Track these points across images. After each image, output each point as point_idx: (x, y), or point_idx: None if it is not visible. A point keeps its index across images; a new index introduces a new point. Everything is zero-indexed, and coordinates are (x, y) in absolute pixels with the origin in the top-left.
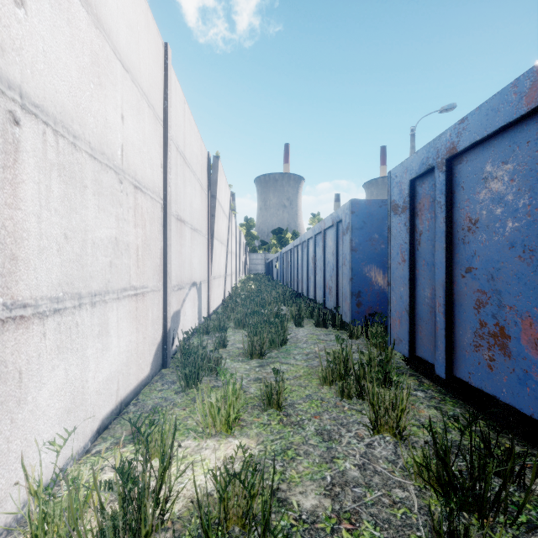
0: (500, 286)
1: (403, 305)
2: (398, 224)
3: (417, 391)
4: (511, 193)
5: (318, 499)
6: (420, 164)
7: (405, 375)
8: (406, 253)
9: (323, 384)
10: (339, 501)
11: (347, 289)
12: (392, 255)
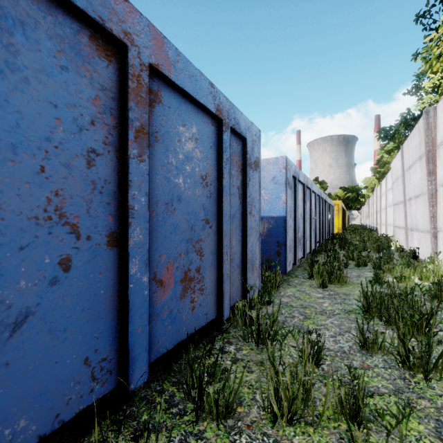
0: (300, 226)
1: (291, 241)
2: (290, 194)
3: (299, 277)
4: (300, 201)
5: (366, 273)
6: (294, 171)
7: (289, 280)
8: (291, 212)
9: (347, 284)
10: (361, 272)
11: (257, 249)
12: (288, 212)
